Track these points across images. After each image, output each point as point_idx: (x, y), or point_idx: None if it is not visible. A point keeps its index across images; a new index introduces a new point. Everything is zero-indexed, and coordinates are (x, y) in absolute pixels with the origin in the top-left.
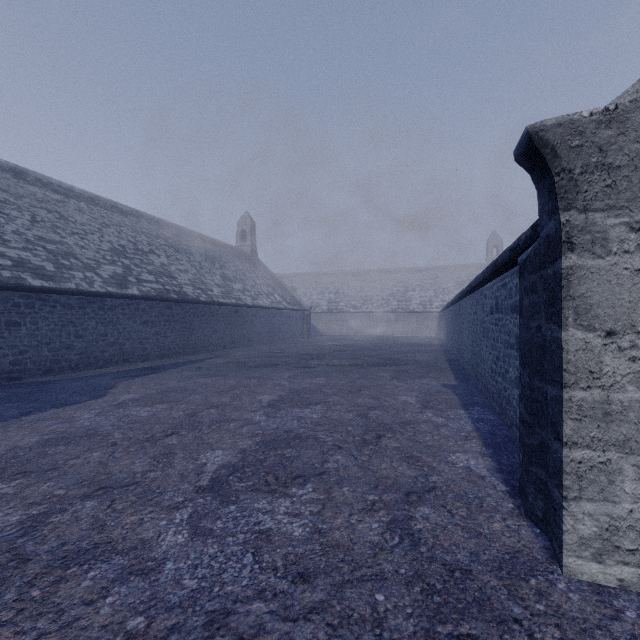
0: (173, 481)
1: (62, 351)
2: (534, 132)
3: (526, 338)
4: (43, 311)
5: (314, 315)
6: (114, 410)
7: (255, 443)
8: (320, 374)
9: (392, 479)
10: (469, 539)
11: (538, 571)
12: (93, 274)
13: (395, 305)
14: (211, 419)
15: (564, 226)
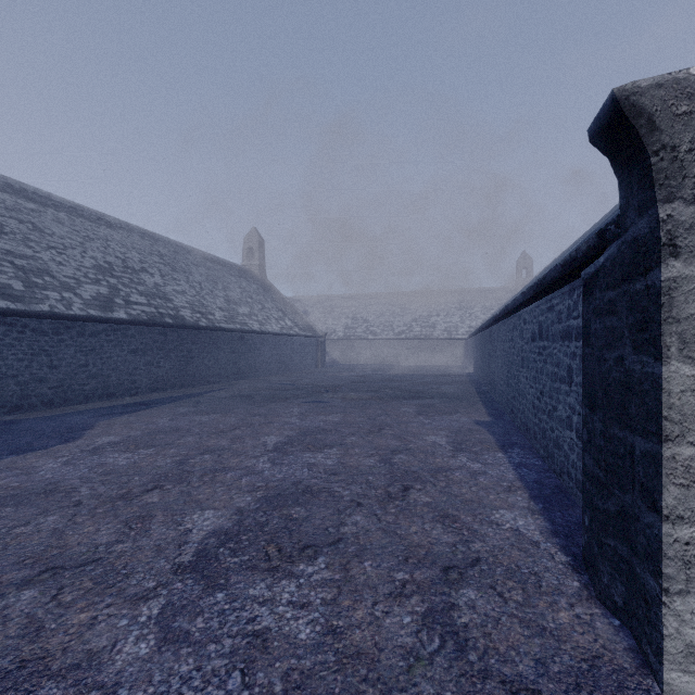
0: (146, 556)
1: (33, 384)
2: (624, 96)
3: (598, 372)
4: (9, 337)
5: (329, 342)
6: (86, 457)
7: (255, 500)
8: (336, 410)
9: (425, 548)
10: (531, 638)
11: (629, 689)
12: (72, 295)
13: (418, 331)
14: (204, 468)
15: (664, 223)
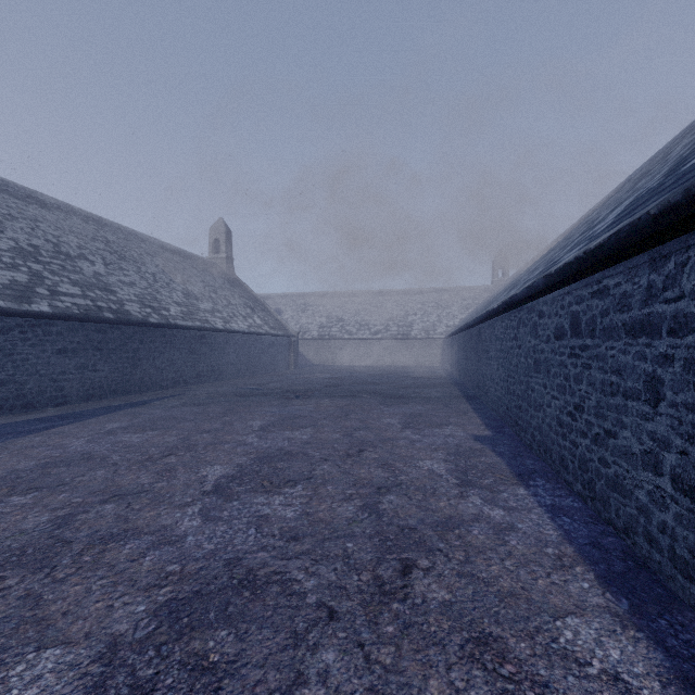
0: None
1: None
2: None
3: None
4: None
5: (303, 342)
6: None
7: (152, 611)
8: (305, 422)
9: None
10: None
11: None
12: None
13: (395, 331)
14: (94, 532)
15: None
